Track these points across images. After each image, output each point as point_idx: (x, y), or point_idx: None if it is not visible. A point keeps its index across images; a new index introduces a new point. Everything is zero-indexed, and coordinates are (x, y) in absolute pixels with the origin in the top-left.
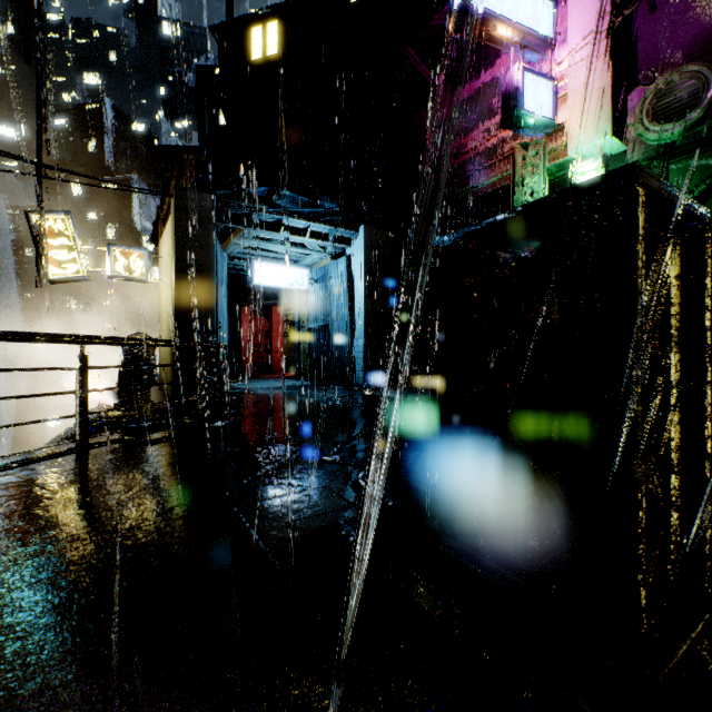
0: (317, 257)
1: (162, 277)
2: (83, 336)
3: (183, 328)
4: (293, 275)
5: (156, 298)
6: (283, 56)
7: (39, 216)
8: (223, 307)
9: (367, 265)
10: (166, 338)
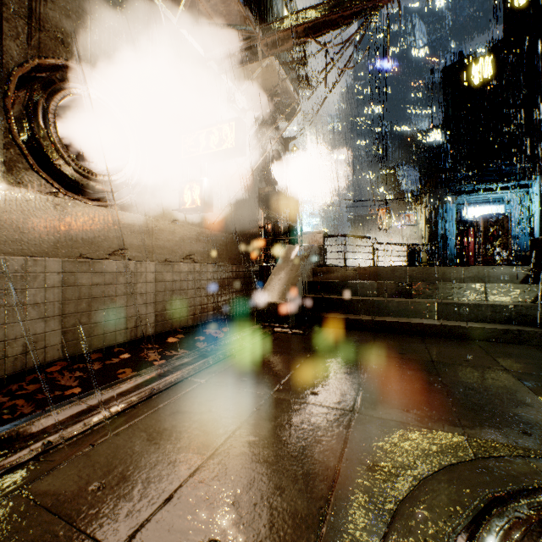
0: (515, 194)
1: (423, 222)
2: (408, 243)
3: (431, 242)
4: (492, 210)
5: (415, 229)
6: (495, 74)
7: (385, 211)
8: (450, 232)
9: (541, 197)
10: (424, 247)
